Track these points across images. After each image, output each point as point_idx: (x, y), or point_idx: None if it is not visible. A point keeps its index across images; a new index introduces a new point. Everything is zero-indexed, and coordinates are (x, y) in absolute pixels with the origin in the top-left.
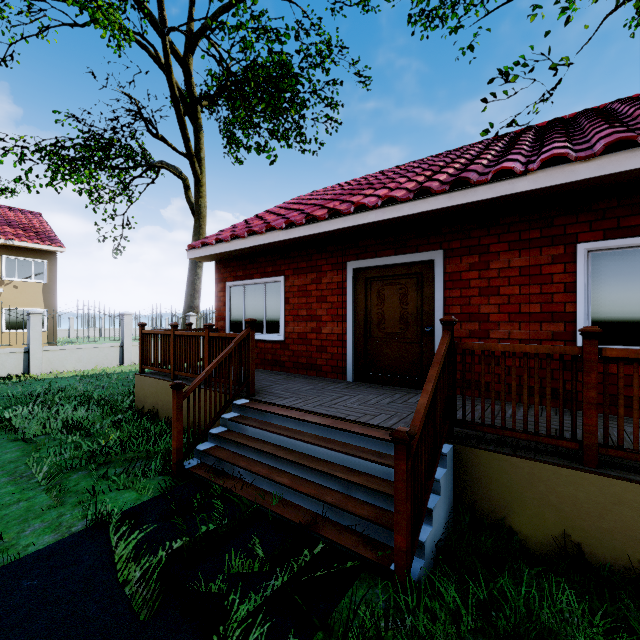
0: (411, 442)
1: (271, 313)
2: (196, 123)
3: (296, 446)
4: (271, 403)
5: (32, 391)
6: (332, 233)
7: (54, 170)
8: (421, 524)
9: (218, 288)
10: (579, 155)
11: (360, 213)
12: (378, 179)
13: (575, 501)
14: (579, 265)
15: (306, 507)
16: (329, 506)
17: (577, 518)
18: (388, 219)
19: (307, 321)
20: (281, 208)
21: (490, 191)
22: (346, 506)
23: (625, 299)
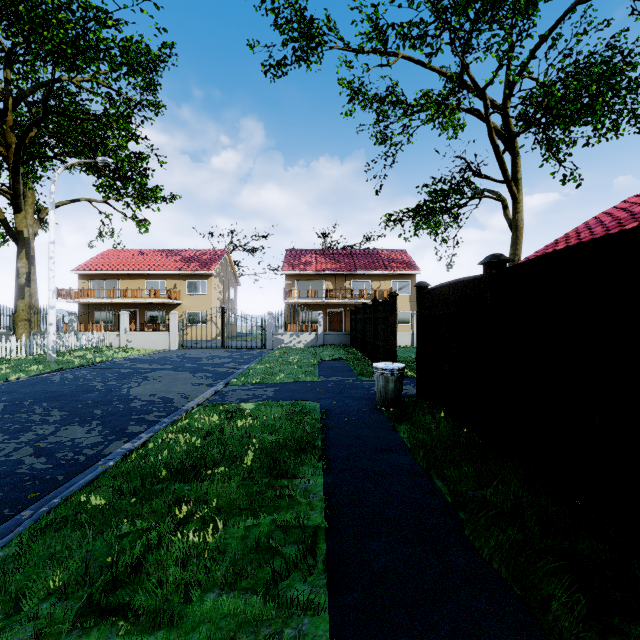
0: None
1: None
2: (513, 152)
3: None
4: None
5: None
6: None
7: (417, 225)
8: None
9: None
10: None
11: None
12: None
13: None
14: None
15: None
16: None
17: None
18: None
19: None
20: (575, 233)
21: None
22: None
23: None
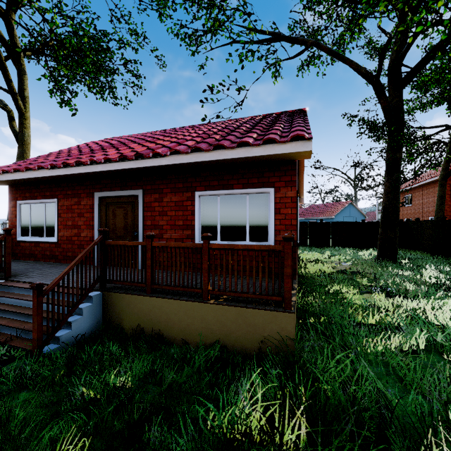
0: (47, 289)
1: (49, 223)
2: (20, 68)
3: (21, 303)
4: (18, 281)
5: None
6: (81, 174)
7: None
8: (59, 328)
9: (11, 204)
10: (184, 151)
11: (93, 165)
12: (131, 140)
13: (142, 309)
14: (196, 202)
15: (12, 334)
16: (23, 330)
17: (143, 317)
18: (109, 170)
19: (72, 229)
20: (68, 150)
21: (152, 162)
22: (31, 328)
23: (212, 219)
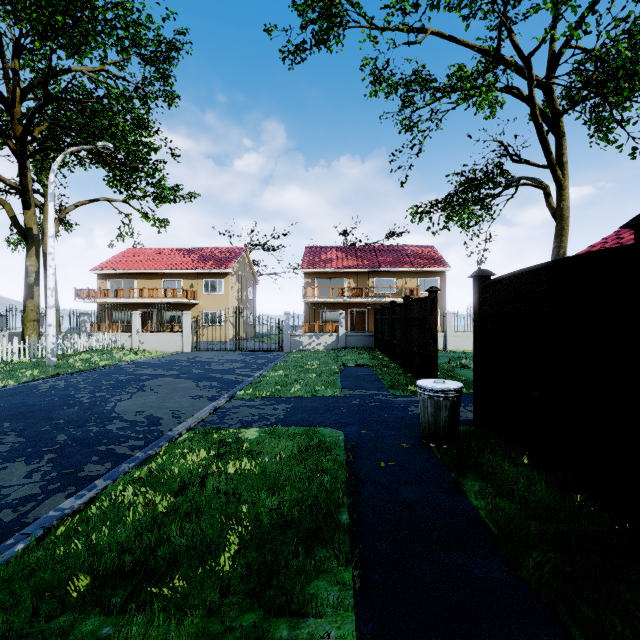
0: None
1: None
2: (557, 133)
3: None
4: None
5: (458, 356)
6: None
7: (447, 217)
8: None
9: None
10: None
11: None
12: None
13: None
14: None
15: None
16: None
17: None
18: None
19: None
20: None
21: None
22: None
23: None
